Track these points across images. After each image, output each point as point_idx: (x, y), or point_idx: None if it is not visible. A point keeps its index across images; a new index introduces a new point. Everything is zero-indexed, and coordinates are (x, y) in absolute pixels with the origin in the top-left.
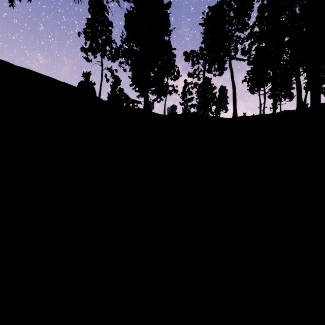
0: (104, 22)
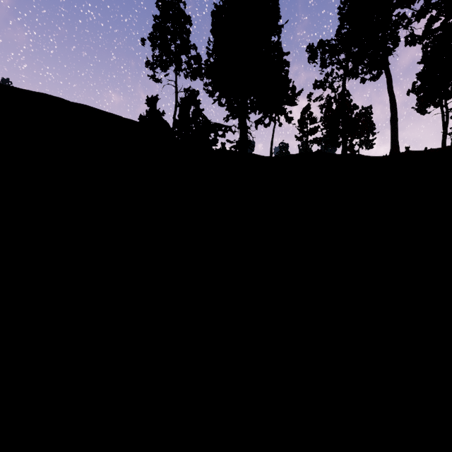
0: (179, 18)
